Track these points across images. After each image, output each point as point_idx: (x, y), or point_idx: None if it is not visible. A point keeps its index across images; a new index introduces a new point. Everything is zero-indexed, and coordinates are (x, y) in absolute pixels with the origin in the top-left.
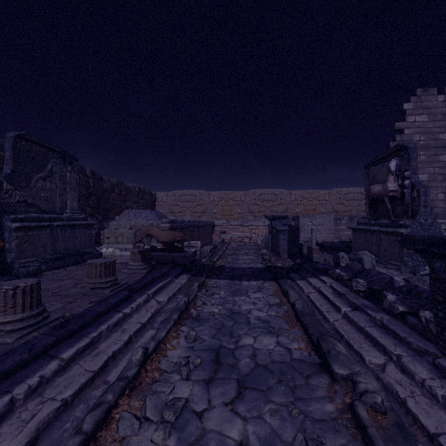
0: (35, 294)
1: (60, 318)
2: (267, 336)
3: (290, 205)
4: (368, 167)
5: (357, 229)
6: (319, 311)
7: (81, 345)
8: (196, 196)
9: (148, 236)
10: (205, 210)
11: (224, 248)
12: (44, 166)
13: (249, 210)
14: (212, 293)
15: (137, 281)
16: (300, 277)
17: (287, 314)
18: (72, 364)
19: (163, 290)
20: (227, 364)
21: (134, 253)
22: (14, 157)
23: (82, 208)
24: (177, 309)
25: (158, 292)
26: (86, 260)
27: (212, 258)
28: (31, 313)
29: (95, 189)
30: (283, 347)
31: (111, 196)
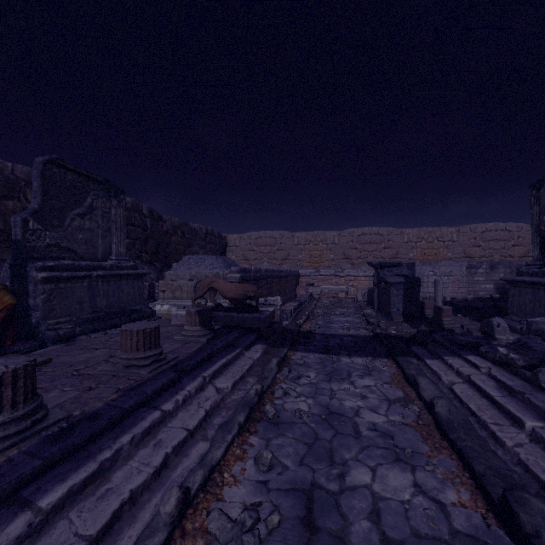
0: (22, 384)
1: (62, 420)
2: (395, 469)
3: (402, 249)
4: (538, 187)
5: (517, 282)
6: (478, 420)
7: (79, 480)
8: (276, 239)
9: (212, 290)
10: (288, 256)
11: (312, 306)
12: (82, 200)
13: (344, 255)
14: (298, 375)
15: (191, 355)
16: (429, 354)
17: (421, 422)
18: (57, 517)
19: (227, 369)
20: (328, 532)
21: (190, 313)
22: (43, 189)
23: (138, 255)
24: (244, 403)
25: (219, 372)
26: (135, 321)
27: (297, 319)
28: (12, 416)
29: (153, 232)
30: (430, 498)
31: (172, 239)
